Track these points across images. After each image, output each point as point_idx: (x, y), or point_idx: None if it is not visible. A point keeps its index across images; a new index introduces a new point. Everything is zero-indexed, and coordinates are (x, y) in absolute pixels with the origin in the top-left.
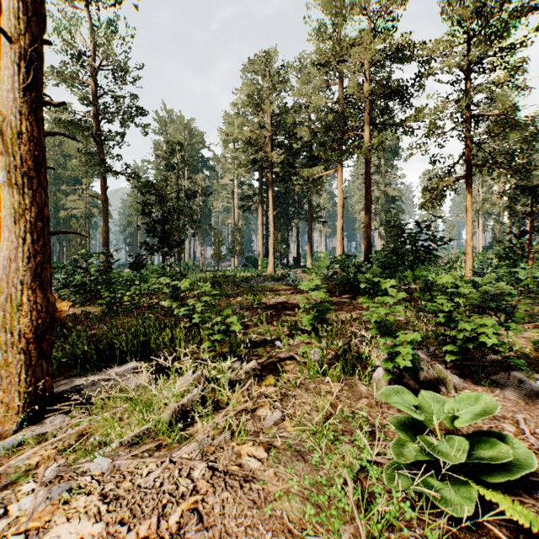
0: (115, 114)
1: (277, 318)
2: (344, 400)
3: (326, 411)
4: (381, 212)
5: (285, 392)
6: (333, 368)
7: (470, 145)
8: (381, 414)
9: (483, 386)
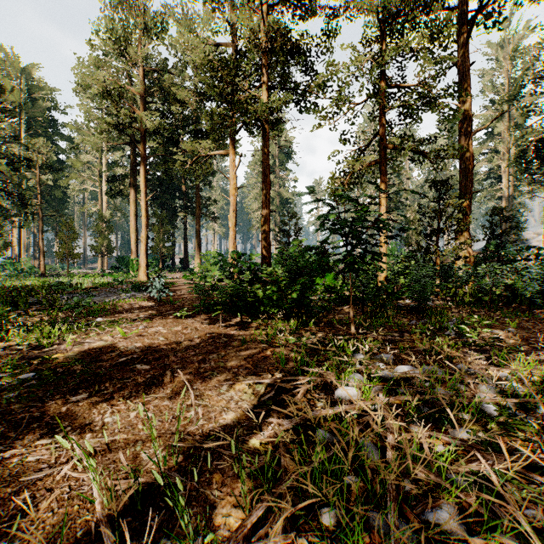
0: None
1: None
2: None
3: None
4: (275, 214)
5: None
6: None
7: (384, 123)
8: None
9: None
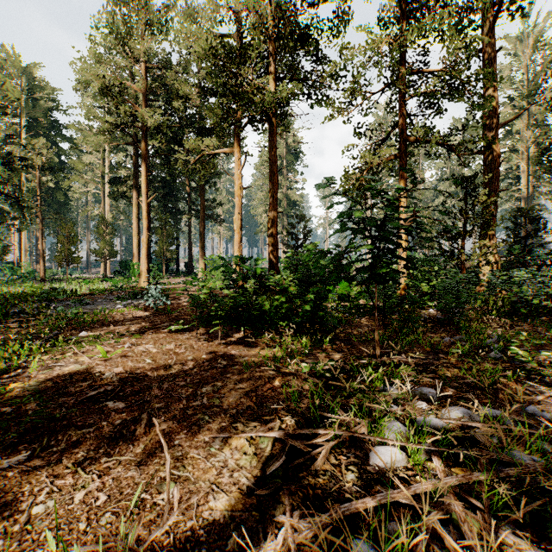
0: None
1: None
2: None
3: None
4: (283, 216)
5: None
6: None
7: (405, 113)
8: None
9: None
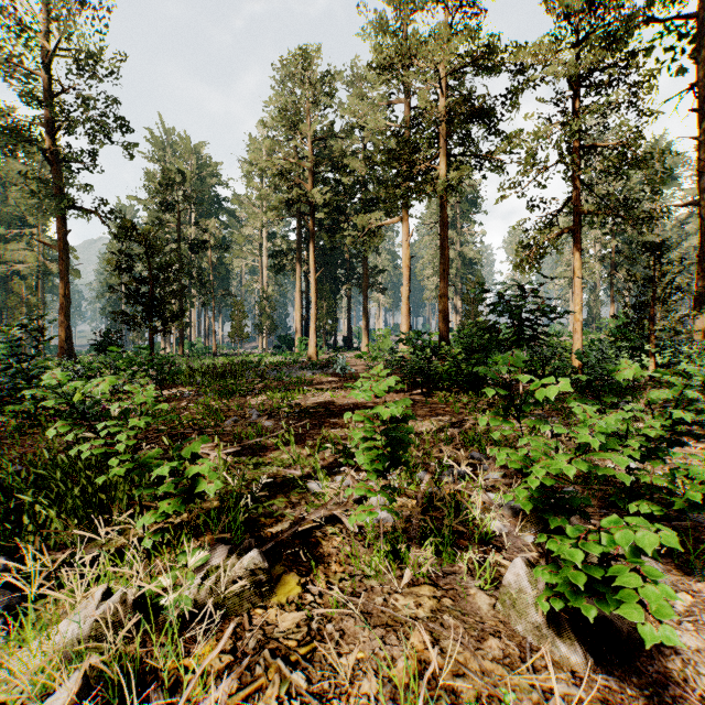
0: (78, 121)
1: (316, 431)
2: (455, 658)
3: (414, 696)
4: (456, 279)
5: (320, 626)
6: (417, 545)
7: (579, 186)
8: (543, 697)
9: (704, 580)
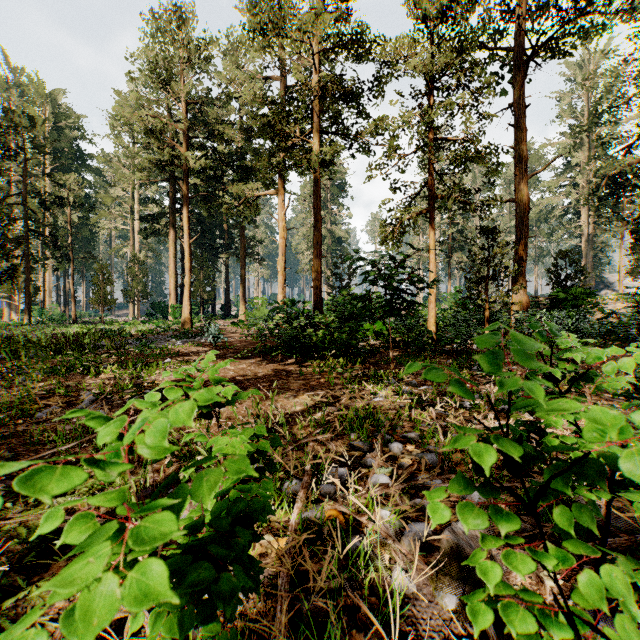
0: None
1: None
2: None
3: None
4: (327, 254)
5: None
6: None
7: (433, 173)
8: None
9: None
